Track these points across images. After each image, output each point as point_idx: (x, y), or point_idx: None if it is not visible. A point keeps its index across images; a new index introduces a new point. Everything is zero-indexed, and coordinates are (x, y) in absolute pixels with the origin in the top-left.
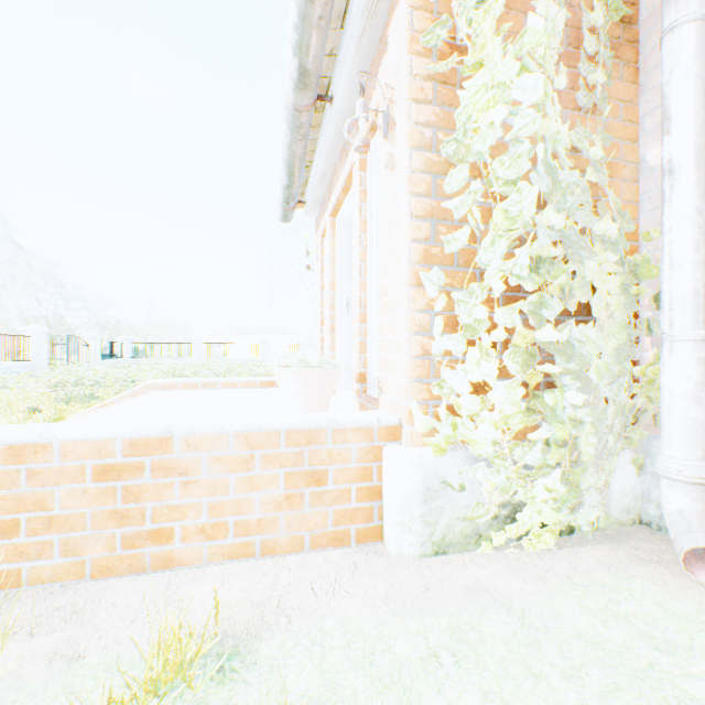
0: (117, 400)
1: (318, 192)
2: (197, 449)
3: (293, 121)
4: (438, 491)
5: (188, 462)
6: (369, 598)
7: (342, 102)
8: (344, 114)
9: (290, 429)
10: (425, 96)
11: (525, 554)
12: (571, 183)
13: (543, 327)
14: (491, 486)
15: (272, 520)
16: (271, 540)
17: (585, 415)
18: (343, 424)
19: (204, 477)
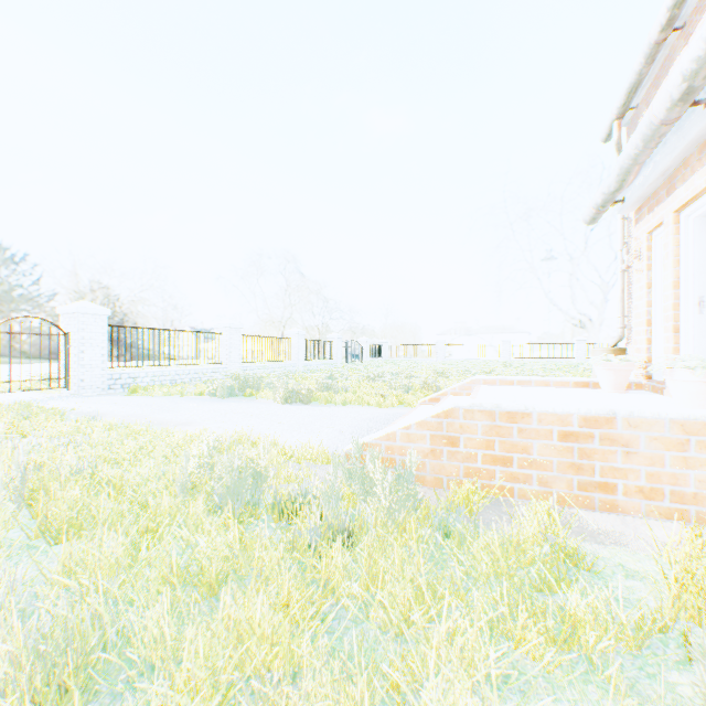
0: (449, 391)
1: (648, 188)
2: (635, 429)
3: (651, 135)
4: None
5: (628, 437)
6: None
7: None
8: None
9: None
10: None
11: None
12: None
13: None
14: None
15: None
16: (705, 513)
17: None
18: None
19: (641, 451)
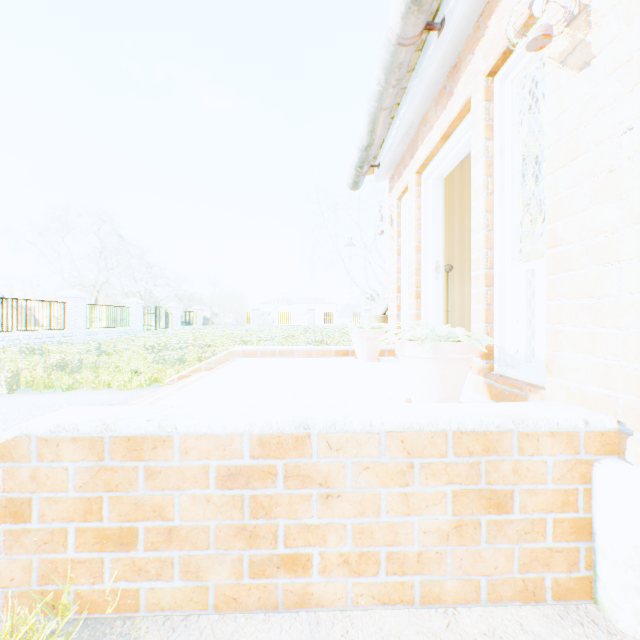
0: (204, 366)
1: (397, 151)
2: (339, 453)
3: (391, 62)
4: None
5: (328, 469)
6: None
7: (457, 24)
8: (455, 41)
9: (459, 430)
10: None
11: None
12: None
13: None
14: None
15: (436, 556)
16: (434, 583)
17: None
18: (533, 427)
19: (347, 490)
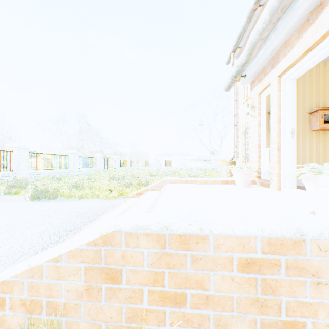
0: (149, 188)
1: (261, 65)
2: (326, 254)
3: (278, 6)
4: None
5: (318, 264)
6: None
7: None
8: None
9: None
10: None
11: None
12: None
13: None
14: None
15: None
16: None
17: None
18: None
19: None
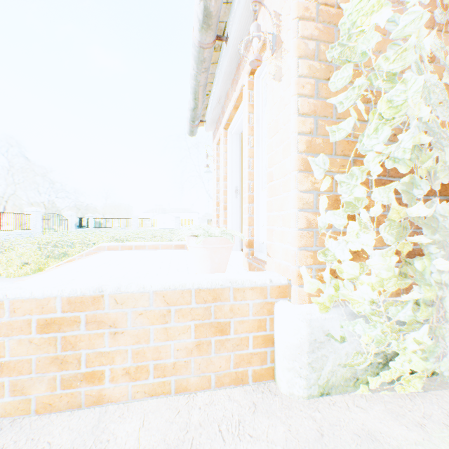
0: (77, 257)
1: (215, 113)
2: (123, 306)
3: (198, 57)
4: (323, 342)
5: (116, 316)
6: (271, 445)
7: (234, 40)
8: (236, 49)
9: (199, 288)
10: (310, 14)
11: (398, 397)
12: (432, 84)
13: (413, 204)
14: (368, 338)
15: (185, 363)
16: (184, 380)
17: (448, 279)
18: (242, 284)
19: (129, 328)
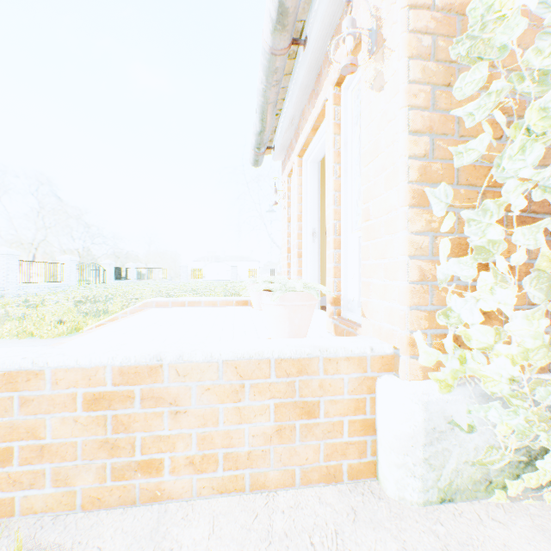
0: (120, 315)
1: (286, 137)
2: (186, 378)
3: (269, 66)
4: (445, 432)
5: (177, 391)
6: None
7: (315, 43)
8: (316, 55)
9: (280, 358)
10: (424, 1)
11: (549, 509)
12: None
13: None
14: (507, 428)
15: (262, 453)
16: (261, 474)
17: None
18: (334, 353)
19: (193, 407)
